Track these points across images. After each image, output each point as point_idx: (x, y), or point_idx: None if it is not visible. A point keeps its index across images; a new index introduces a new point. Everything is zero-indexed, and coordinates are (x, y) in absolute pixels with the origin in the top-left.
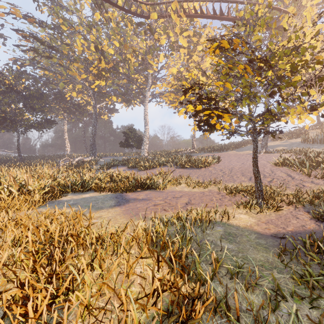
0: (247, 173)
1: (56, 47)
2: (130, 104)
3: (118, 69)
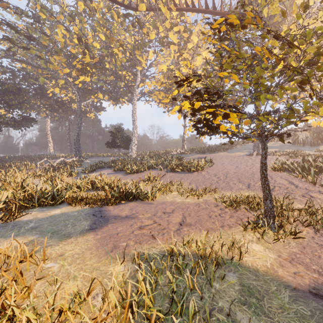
0: (244, 179)
1: (34, 37)
2: (118, 102)
3: (104, 64)
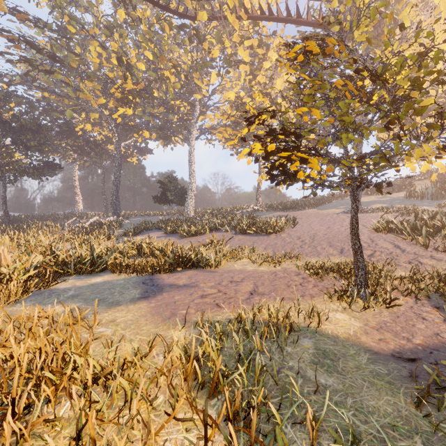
0: (336, 243)
1: (60, 58)
2: (169, 142)
3: (152, 91)
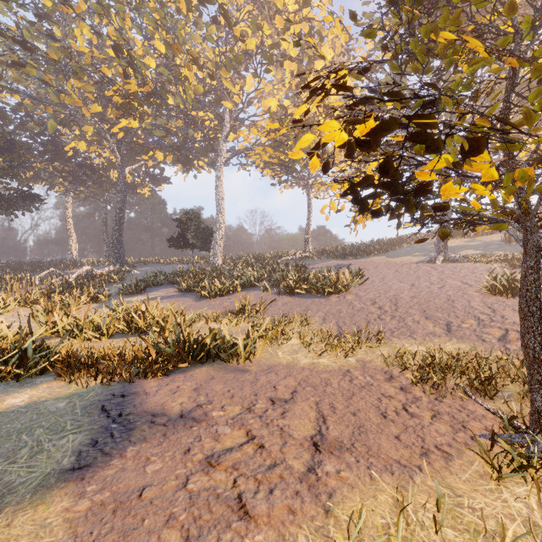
0: (435, 313)
1: (32, 44)
2: (191, 167)
3: (165, 97)
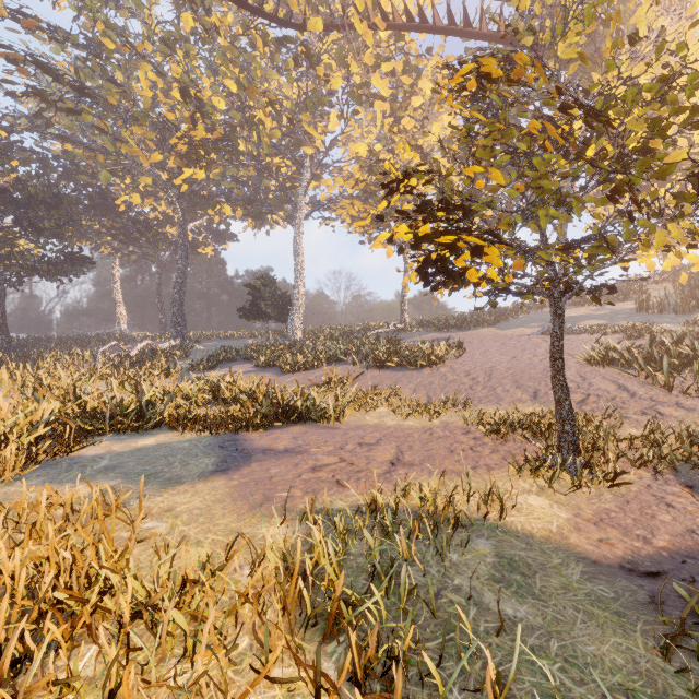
0: (526, 382)
1: (90, 89)
2: (263, 222)
3: (236, 143)
